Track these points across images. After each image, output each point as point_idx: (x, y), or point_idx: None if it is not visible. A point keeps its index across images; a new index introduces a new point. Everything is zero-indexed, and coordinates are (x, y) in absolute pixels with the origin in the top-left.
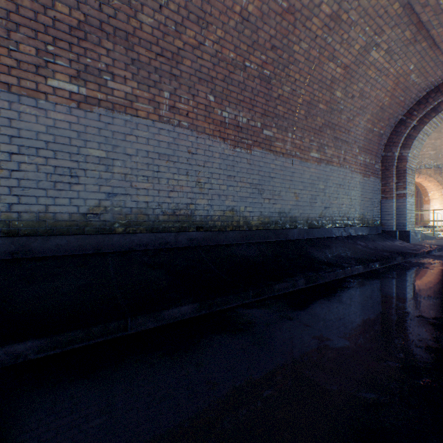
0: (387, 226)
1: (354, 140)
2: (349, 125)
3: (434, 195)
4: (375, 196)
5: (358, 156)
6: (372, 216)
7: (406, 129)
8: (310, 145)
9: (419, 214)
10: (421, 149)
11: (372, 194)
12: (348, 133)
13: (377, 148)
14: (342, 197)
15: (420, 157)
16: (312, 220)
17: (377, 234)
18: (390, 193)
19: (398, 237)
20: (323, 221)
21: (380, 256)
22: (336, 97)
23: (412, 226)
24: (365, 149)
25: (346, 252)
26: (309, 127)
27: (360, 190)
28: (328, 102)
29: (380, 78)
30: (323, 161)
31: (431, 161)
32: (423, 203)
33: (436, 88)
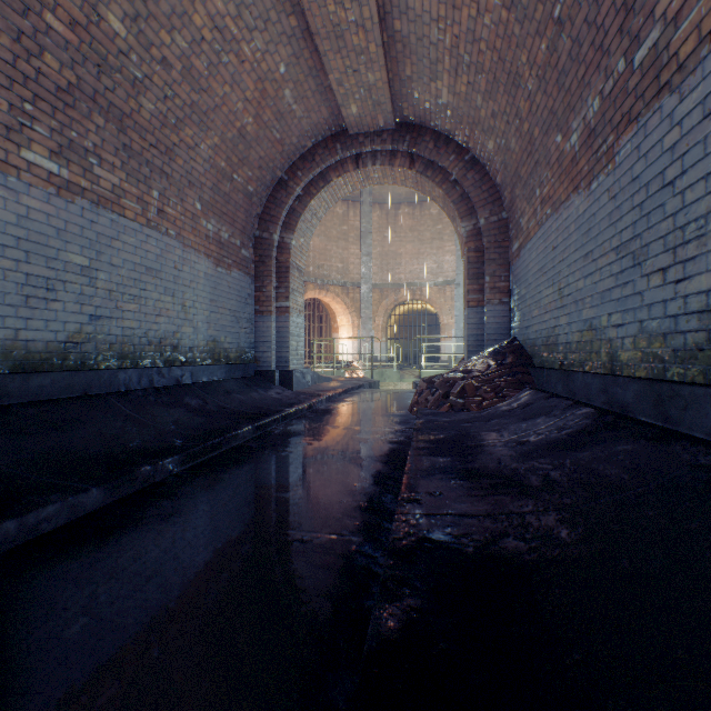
0: (264, 363)
1: (189, 179)
2: (172, 138)
3: (343, 321)
4: (245, 307)
5: (202, 218)
6: (237, 344)
7: (289, 197)
8: (20, 125)
9: (329, 346)
10: (330, 259)
11: (237, 303)
12: (171, 155)
13: (246, 218)
14: (160, 299)
15: (329, 269)
16: (37, 349)
17: (244, 379)
18: (267, 304)
19: (279, 382)
20: (89, 352)
21: (206, 433)
22: (112, 31)
23: (301, 362)
24: (219, 210)
25: (118, 436)
26: (7, 62)
27: (211, 290)
28: (85, 27)
29: (227, 56)
30: (87, 194)
31: (340, 277)
32: (333, 331)
33: (325, 141)
